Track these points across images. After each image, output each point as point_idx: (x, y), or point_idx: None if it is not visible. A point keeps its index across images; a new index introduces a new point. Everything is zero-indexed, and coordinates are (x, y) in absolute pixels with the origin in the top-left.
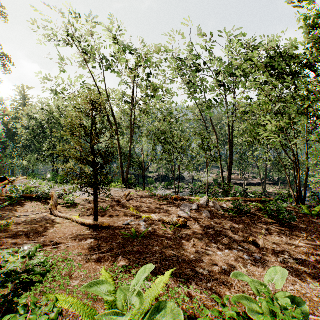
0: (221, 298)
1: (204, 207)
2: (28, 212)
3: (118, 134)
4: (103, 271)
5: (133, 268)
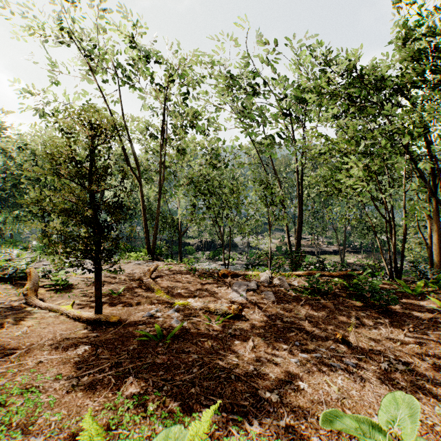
0: None
1: (266, 286)
2: None
3: (140, 181)
4: (88, 418)
5: (151, 399)
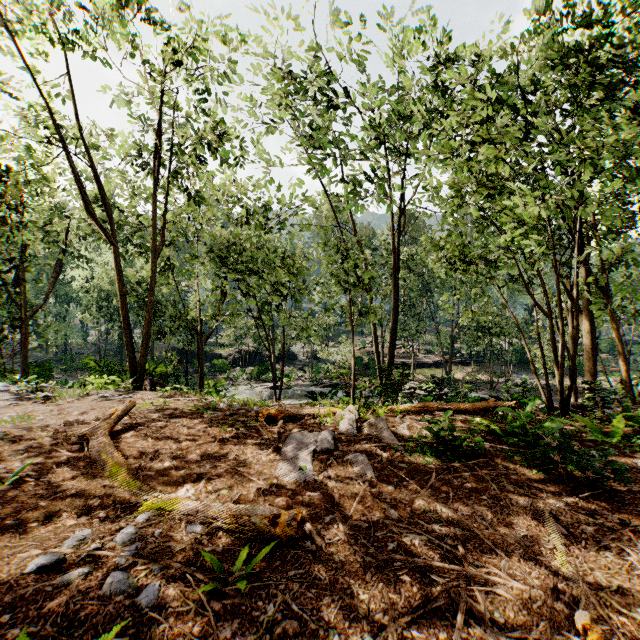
0: None
1: (351, 439)
2: None
3: (116, 243)
4: None
5: None
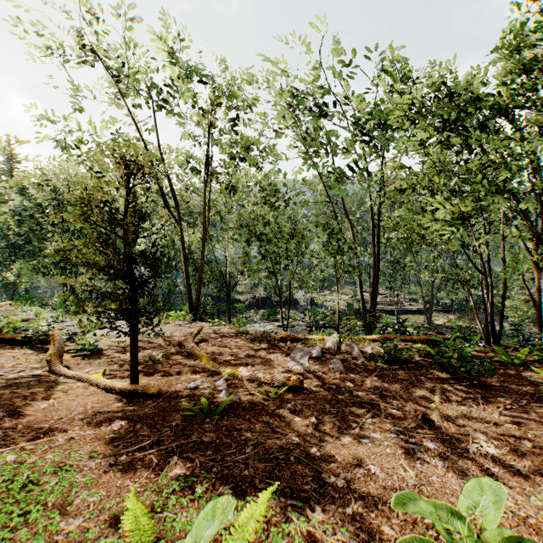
0: (373, 539)
1: (333, 352)
2: (3, 369)
3: (181, 225)
4: (132, 498)
5: (199, 481)
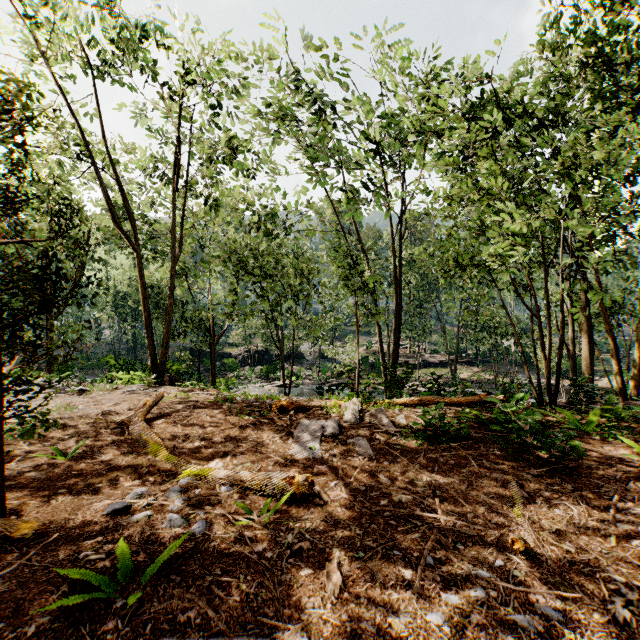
0: None
1: (354, 426)
2: None
3: (139, 250)
4: None
5: None
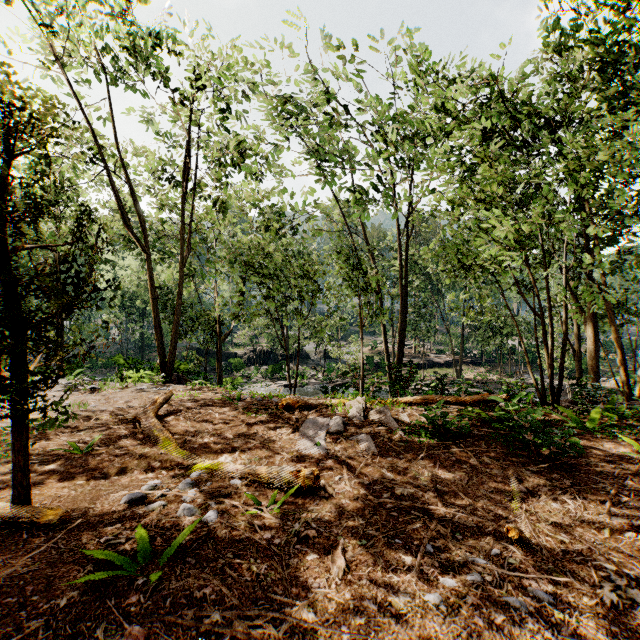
0: None
1: (358, 424)
2: None
3: (148, 251)
4: None
5: None
